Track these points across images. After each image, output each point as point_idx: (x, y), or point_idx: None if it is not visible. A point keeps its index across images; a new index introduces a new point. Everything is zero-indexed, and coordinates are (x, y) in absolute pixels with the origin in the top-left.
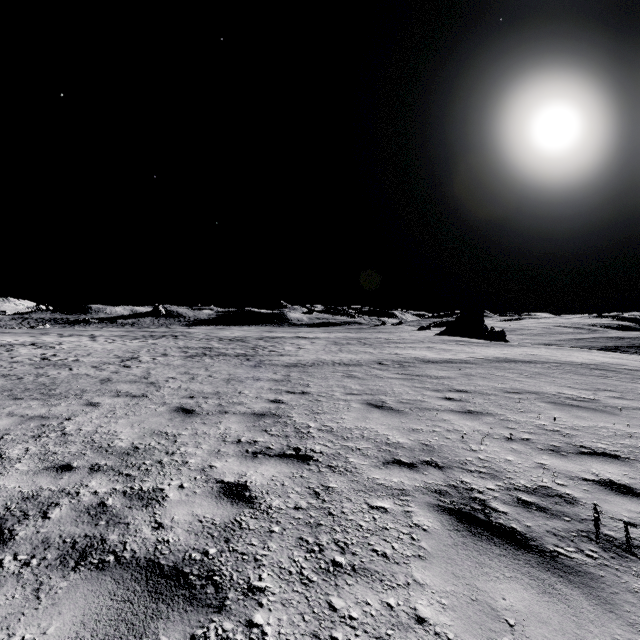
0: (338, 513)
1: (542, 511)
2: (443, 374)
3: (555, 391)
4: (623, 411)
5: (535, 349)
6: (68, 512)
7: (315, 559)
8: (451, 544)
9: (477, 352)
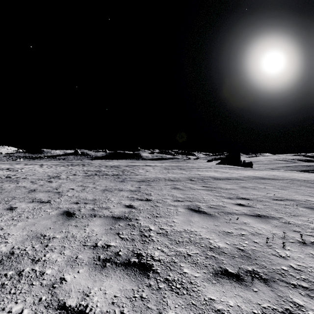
0: None
1: None
2: (229, 187)
3: (304, 199)
4: None
5: (272, 172)
6: None
7: None
8: None
9: (242, 173)
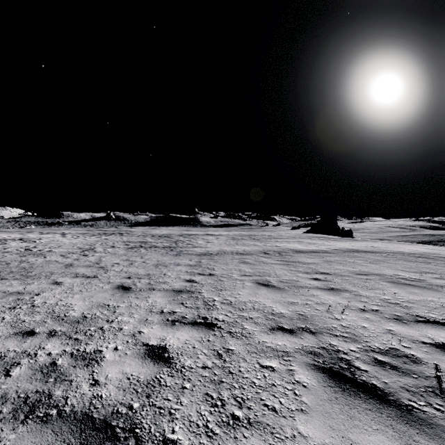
0: (236, 372)
1: (394, 369)
2: (310, 261)
3: (392, 273)
4: (444, 288)
5: (374, 243)
6: (26, 370)
7: (218, 413)
8: (326, 399)
9: (333, 245)
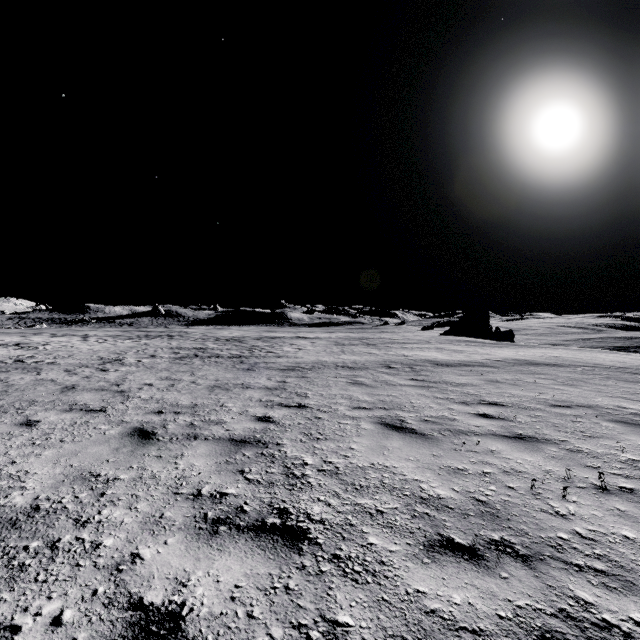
0: None
1: None
2: (464, 380)
3: (612, 404)
4: None
5: (553, 350)
6: None
7: None
8: None
9: (492, 353)
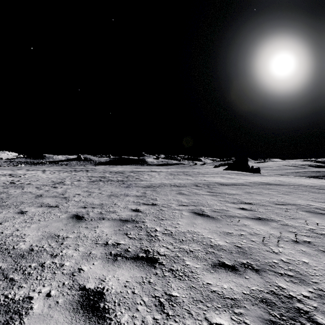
0: None
1: None
2: (234, 192)
3: (305, 203)
4: None
5: (279, 177)
6: None
7: None
8: None
9: (248, 179)
